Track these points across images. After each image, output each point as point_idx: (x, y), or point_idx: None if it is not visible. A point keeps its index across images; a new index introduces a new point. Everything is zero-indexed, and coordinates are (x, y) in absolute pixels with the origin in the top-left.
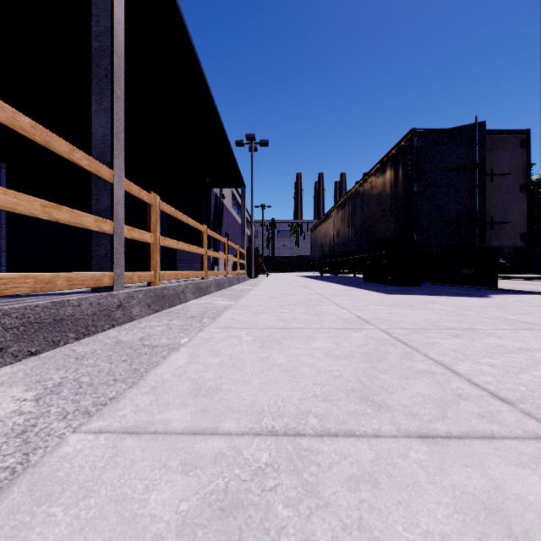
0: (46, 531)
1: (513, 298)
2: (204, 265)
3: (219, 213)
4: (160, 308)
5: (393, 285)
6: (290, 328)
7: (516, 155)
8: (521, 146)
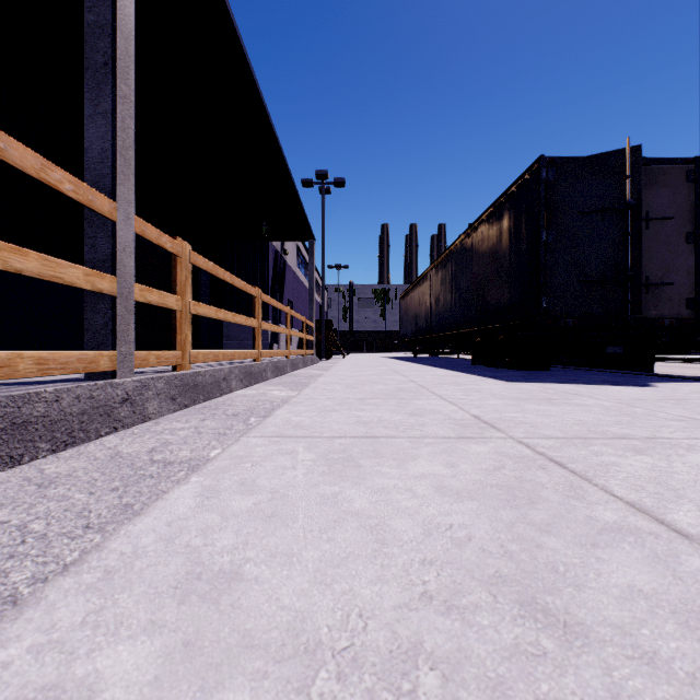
0: None
1: (687, 388)
2: (257, 342)
3: (280, 274)
4: (190, 401)
5: (513, 369)
6: (374, 437)
7: (681, 193)
8: (687, 181)
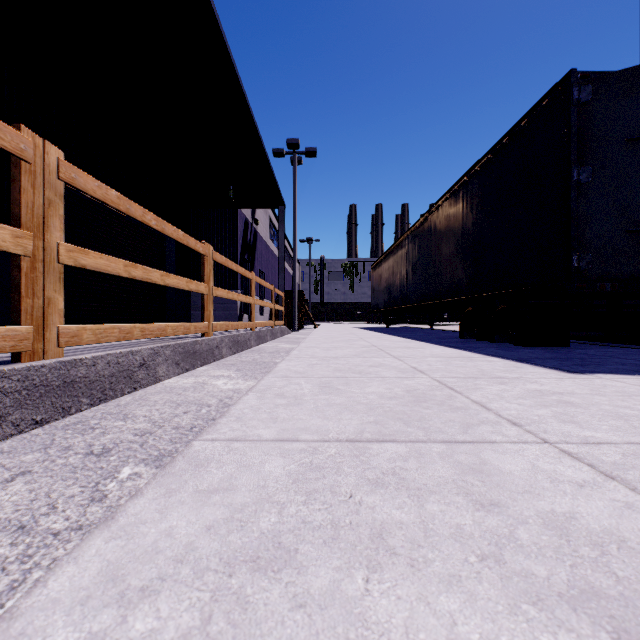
0: None
1: None
2: (207, 313)
3: (250, 243)
4: (53, 412)
5: (522, 345)
6: None
7: None
8: None
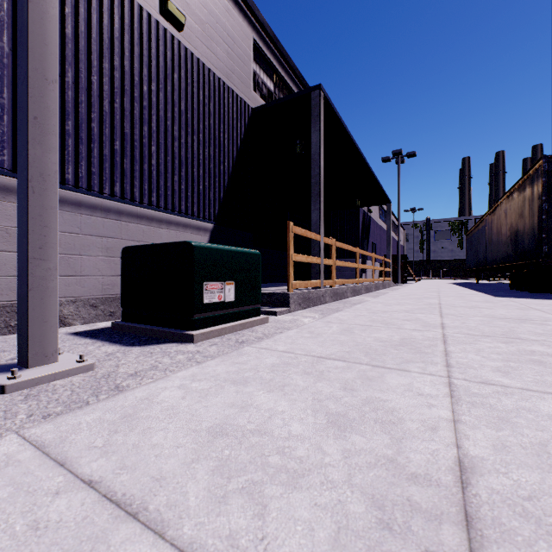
0: (351, 312)
1: None
2: (357, 275)
3: (366, 227)
4: (335, 299)
5: (530, 292)
6: (399, 304)
7: None
8: None
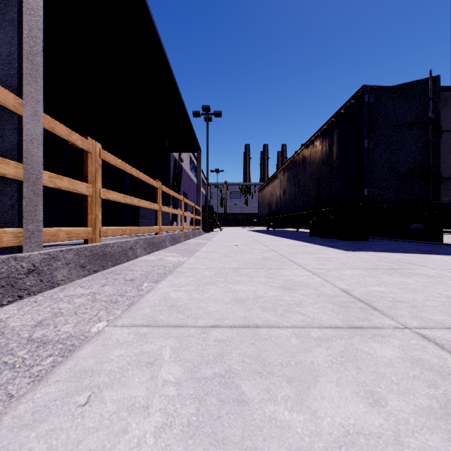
0: None
1: None
2: (158, 221)
3: (178, 175)
4: (99, 267)
5: (341, 239)
6: (254, 326)
7: None
8: None
